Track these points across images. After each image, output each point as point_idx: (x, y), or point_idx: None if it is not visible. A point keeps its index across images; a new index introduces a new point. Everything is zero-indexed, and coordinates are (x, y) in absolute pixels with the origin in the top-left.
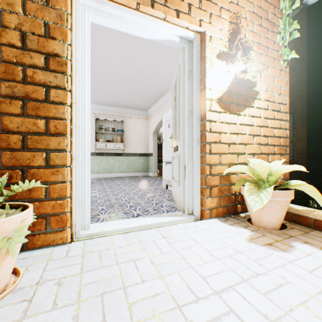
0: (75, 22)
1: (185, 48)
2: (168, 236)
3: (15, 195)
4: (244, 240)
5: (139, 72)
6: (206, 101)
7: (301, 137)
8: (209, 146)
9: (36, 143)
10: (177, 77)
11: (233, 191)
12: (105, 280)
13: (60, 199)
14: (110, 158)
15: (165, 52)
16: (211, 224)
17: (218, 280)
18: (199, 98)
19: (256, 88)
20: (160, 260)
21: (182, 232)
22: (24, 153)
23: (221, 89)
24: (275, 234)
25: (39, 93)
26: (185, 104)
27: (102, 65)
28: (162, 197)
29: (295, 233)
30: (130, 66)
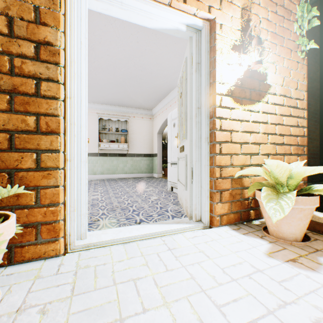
0: (69, 7)
1: (193, 37)
2: (174, 247)
3: (1, 201)
4: (263, 255)
5: (142, 70)
6: (216, 96)
7: (314, 137)
8: (219, 145)
9: (25, 142)
10: (183, 72)
11: (245, 195)
12: (99, 308)
13: (52, 206)
14: (114, 159)
15: (170, 47)
16: (222, 233)
17: (237, 312)
18: (209, 92)
19: (271, 82)
20: (165, 281)
21: (190, 243)
22: (11, 153)
23: (232, 83)
24: (298, 246)
25: (28, 86)
26: (192, 100)
27: (105, 62)
28: (167, 200)
29: (320, 246)
30: (134, 63)
